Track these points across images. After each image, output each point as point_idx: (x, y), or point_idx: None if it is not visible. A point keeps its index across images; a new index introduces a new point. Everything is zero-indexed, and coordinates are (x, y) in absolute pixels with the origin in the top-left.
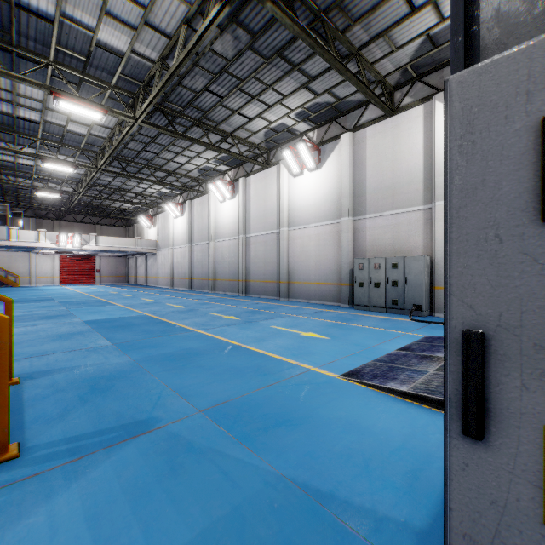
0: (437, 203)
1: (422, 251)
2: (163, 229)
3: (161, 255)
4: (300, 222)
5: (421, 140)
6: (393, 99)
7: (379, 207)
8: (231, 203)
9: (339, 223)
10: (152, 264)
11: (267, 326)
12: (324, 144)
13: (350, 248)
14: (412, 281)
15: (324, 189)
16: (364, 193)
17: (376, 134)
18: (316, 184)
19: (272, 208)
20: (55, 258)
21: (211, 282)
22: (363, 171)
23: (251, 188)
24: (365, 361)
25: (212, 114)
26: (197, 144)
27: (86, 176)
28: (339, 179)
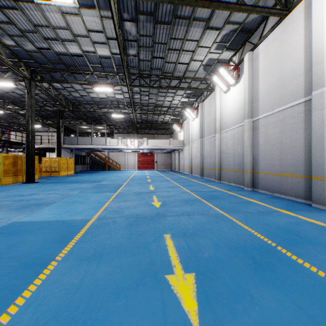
0: None
1: None
2: (186, 131)
3: (185, 150)
4: None
5: None
6: None
7: None
8: (235, 90)
9: None
10: (182, 157)
11: None
12: None
13: None
14: None
15: None
16: None
17: None
18: None
19: (293, 69)
20: (135, 155)
21: (216, 171)
22: None
23: (260, 59)
24: None
25: None
26: (182, 5)
27: (131, 98)
28: None
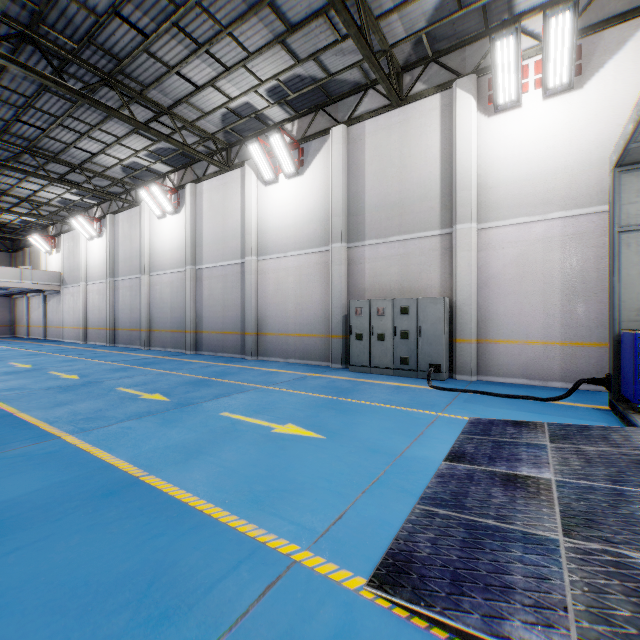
0: (459, 226)
1: (439, 291)
2: (70, 256)
3: (68, 293)
4: (274, 249)
5: (438, 141)
6: (401, 83)
7: (382, 230)
8: (174, 220)
9: (328, 251)
10: (55, 307)
11: (215, 414)
12: (308, 140)
13: (343, 286)
14: (428, 332)
15: (308, 203)
16: (362, 211)
17: (379, 131)
18: (296, 196)
19: (234, 228)
20: None
21: (144, 334)
22: (360, 180)
23: (204, 199)
24: (406, 504)
25: (133, 67)
26: (108, 113)
27: None
28: (328, 190)
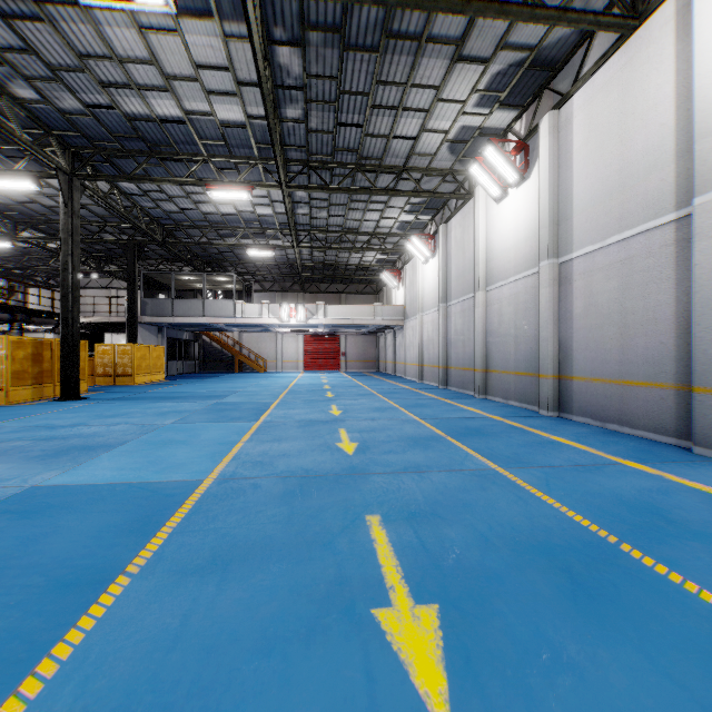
0: None
1: None
2: (410, 286)
3: (409, 328)
4: None
5: None
6: None
7: None
8: (519, 195)
9: None
10: (400, 343)
11: None
12: None
13: None
14: None
15: None
16: None
17: None
18: None
19: (651, 148)
20: (299, 338)
21: (478, 375)
22: None
23: (574, 128)
24: None
25: None
26: (403, 8)
27: (291, 214)
28: None
